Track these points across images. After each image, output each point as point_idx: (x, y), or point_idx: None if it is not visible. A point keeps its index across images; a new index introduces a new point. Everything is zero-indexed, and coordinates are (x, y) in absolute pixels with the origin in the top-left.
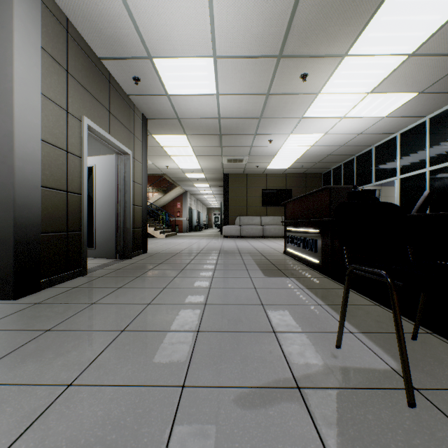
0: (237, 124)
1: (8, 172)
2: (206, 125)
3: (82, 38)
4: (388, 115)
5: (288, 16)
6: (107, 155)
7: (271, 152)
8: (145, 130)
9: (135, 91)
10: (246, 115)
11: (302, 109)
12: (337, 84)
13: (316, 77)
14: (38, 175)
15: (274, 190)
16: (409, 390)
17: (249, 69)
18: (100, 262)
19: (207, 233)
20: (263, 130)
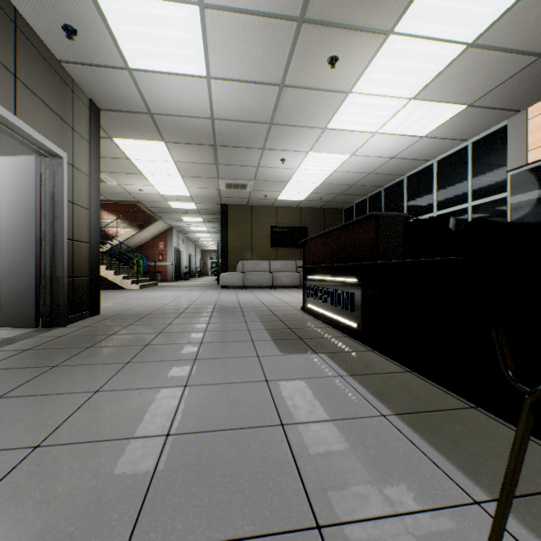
0: (239, 132)
1: None
2: (194, 129)
3: None
4: (428, 135)
5: None
6: (21, 156)
7: (283, 177)
8: (97, 126)
9: (71, 54)
10: (251, 117)
11: (326, 115)
12: (375, 80)
13: (348, 64)
14: None
15: (286, 227)
16: None
17: (256, 37)
18: (1, 336)
19: (200, 282)
20: (274, 143)
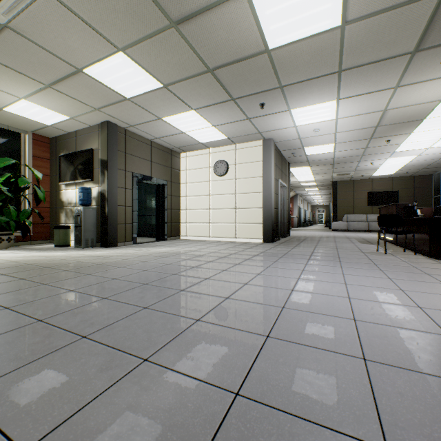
0: (345, 159)
1: (270, 205)
2: (324, 162)
3: (277, 148)
4: None
5: (372, 131)
6: None
7: (373, 168)
8: (289, 170)
9: (289, 156)
10: (352, 155)
11: (392, 149)
12: (413, 139)
13: (396, 140)
14: (274, 205)
15: (380, 192)
16: (385, 251)
17: (353, 143)
18: None
19: (315, 228)
20: (365, 159)
